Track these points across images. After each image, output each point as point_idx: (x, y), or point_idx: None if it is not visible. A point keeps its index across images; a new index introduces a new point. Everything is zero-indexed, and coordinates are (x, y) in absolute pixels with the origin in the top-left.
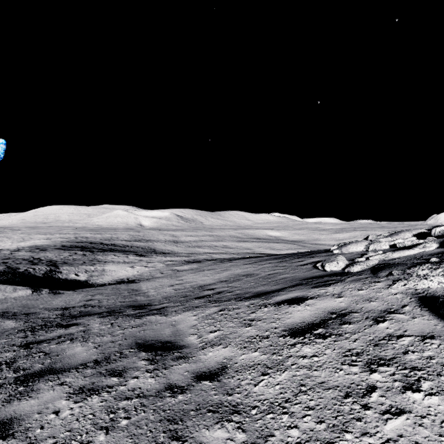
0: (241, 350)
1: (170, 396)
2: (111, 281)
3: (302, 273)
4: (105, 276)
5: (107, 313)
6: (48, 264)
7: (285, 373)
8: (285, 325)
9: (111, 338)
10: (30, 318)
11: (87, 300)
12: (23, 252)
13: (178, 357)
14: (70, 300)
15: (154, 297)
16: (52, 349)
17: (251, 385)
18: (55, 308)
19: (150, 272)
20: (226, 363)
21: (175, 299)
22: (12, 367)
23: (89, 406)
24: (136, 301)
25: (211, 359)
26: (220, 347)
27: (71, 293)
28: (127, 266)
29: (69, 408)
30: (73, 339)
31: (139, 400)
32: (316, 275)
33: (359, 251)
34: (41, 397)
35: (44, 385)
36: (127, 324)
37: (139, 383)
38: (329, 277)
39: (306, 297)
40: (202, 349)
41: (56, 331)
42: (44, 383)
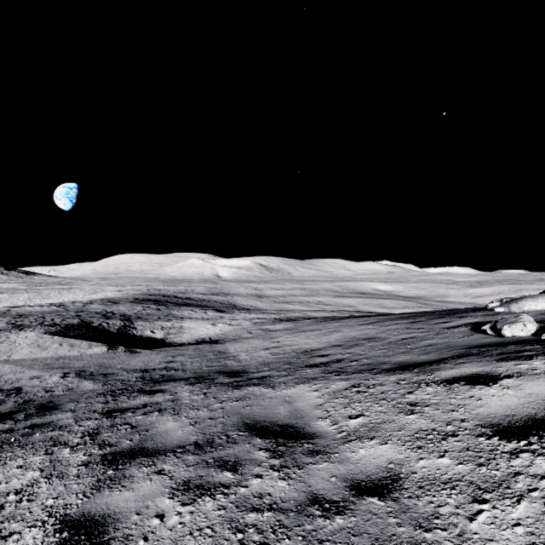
0: (415, 452)
1: (321, 516)
2: (191, 340)
3: (458, 339)
4: (183, 334)
5: (194, 379)
6: (121, 319)
7: (523, 505)
8: (478, 416)
9: (209, 414)
10: (108, 379)
11: (168, 361)
12: (95, 304)
13: (312, 451)
14: (149, 360)
15: (247, 363)
16: (139, 422)
17: (461, 517)
18: (133, 369)
19: (235, 331)
20: (396, 471)
21: (277, 366)
22: (97, 440)
23: (202, 513)
24: (226, 366)
25: (366, 459)
26: (374, 443)
27: (149, 353)
28: (208, 324)
29: (175, 513)
30: (161, 410)
31: (274, 515)
32: (489, 342)
33: (541, 310)
34: (136, 488)
35: (137, 471)
36: (224, 395)
37: (265, 486)
38: (517, 346)
39: (497, 374)
40: (345, 443)
41: (139, 398)
42: (137, 469)
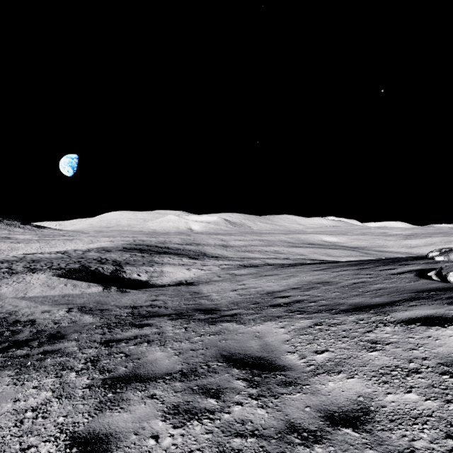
0: (382, 386)
1: (301, 444)
2: (170, 282)
3: (406, 284)
4: (163, 277)
5: (175, 315)
6: (113, 264)
7: None
8: (439, 355)
9: (190, 346)
10: (104, 314)
11: (152, 300)
12: (92, 252)
13: (285, 382)
14: (136, 298)
15: (219, 302)
16: (132, 351)
17: (437, 452)
18: (124, 306)
19: (206, 275)
20: (366, 404)
21: (245, 305)
22: (97, 366)
23: (192, 436)
24: (201, 304)
25: (335, 392)
26: (342, 377)
27: (137, 292)
28: (184, 268)
29: (168, 435)
30: (150, 341)
31: (257, 441)
32: (436, 287)
33: None
34: (133, 410)
35: (132, 394)
36: (202, 330)
37: (246, 413)
38: None
39: (451, 316)
40: (314, 376)
41: (131, 330)
42: (132, 393)
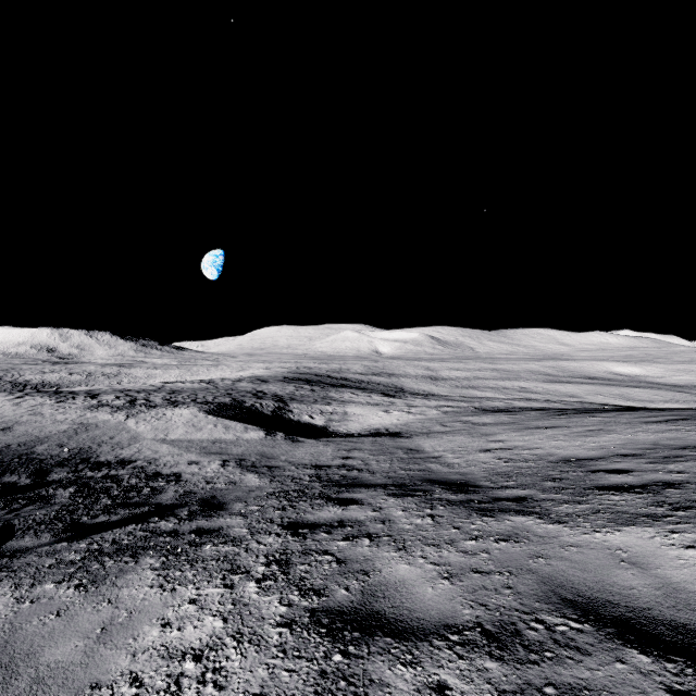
0: None
1: None
2: (360, 430)
3: None
4: (349, 422)
5: (396, 488)
6: (274, 399)
7: None
8: None
9: (465, 559)
10: (274, 474)
11: (343, 457)
12: (244, 382)
13: None
14: (317, 453)
15: (465, 470)
16: (345, 553)
17: None
18: (302, 463)
19: (420, 422)
20: None
21: (532, 481)
22: (291, 576)
23: None
24: (431, 471)
25: None
26: None
27: (315, 443)
28: (379, 410)
29: None
30: (372, 537)
31: None
32: None
33: None
34: None
35: (389, 671)
36: (471, 525)
37: None
38: None
39: None
40: None
41: (327, 508)
42: (386, 665)
